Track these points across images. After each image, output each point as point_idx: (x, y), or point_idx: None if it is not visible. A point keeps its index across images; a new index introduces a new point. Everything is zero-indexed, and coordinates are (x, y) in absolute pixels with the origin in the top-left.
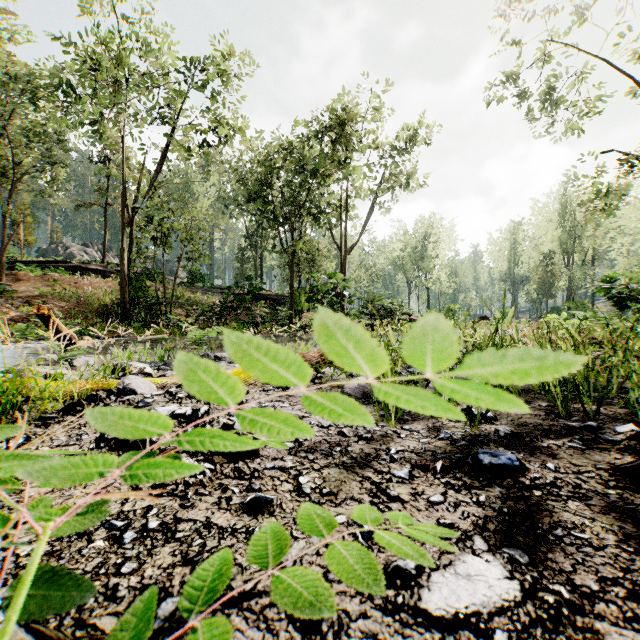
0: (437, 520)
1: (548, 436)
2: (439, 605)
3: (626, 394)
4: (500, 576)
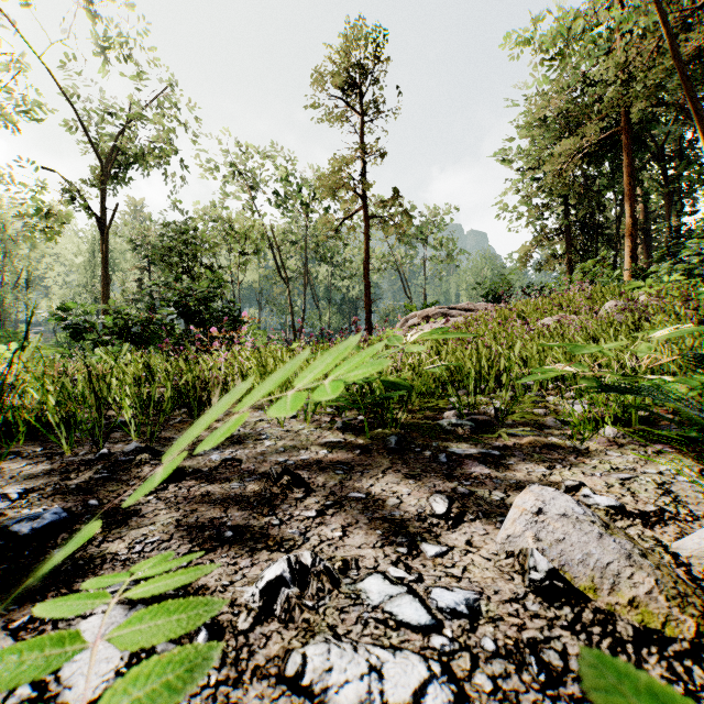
0: (8, 629)
1: (70, 478)
2: (95, 684)
3: (109, 420)
4: (126, 612)
